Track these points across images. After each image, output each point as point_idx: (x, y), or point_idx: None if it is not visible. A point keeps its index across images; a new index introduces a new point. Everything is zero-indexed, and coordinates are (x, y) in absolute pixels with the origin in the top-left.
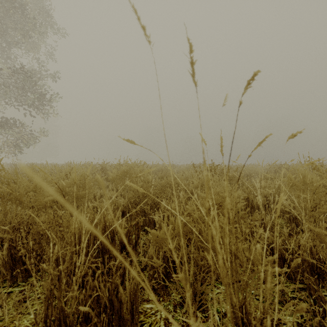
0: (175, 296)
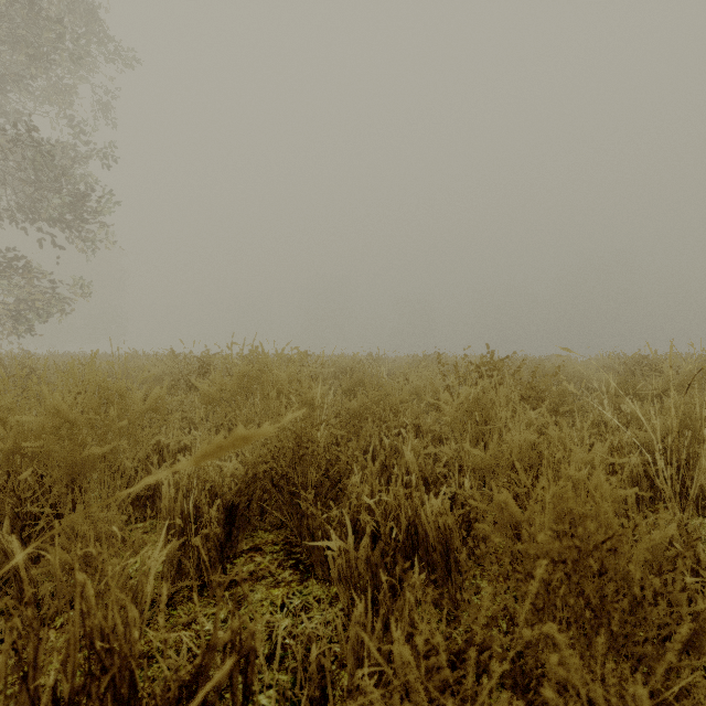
0: None
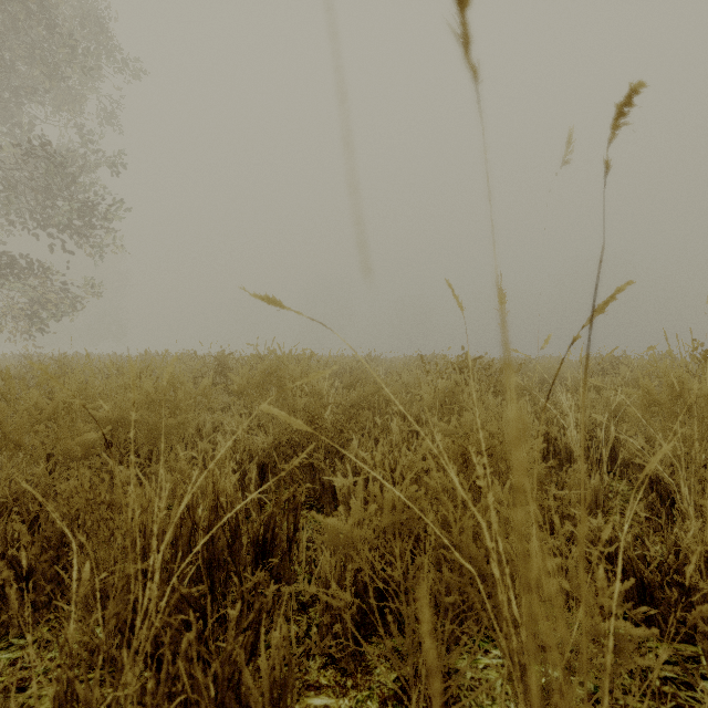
0: (383, 675)
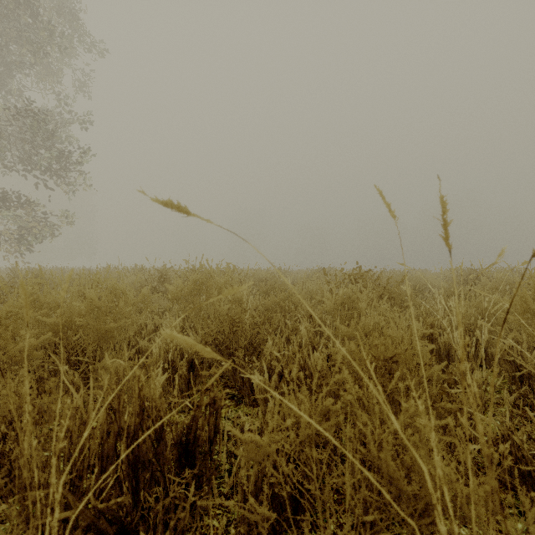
0: None
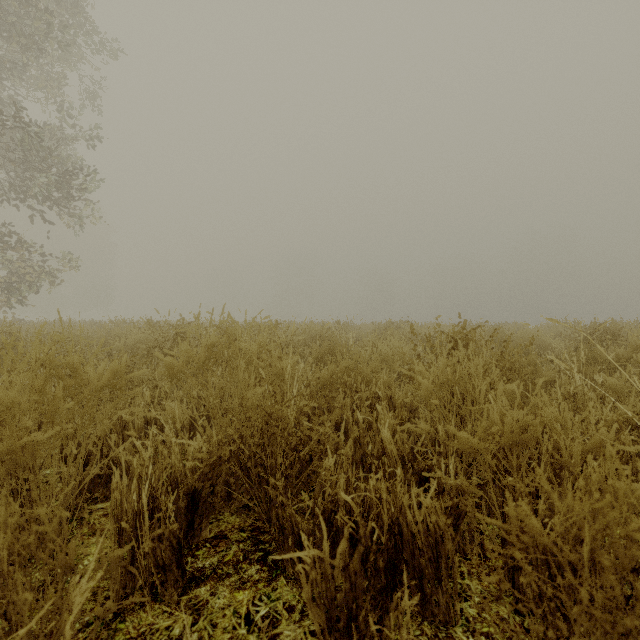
0: None
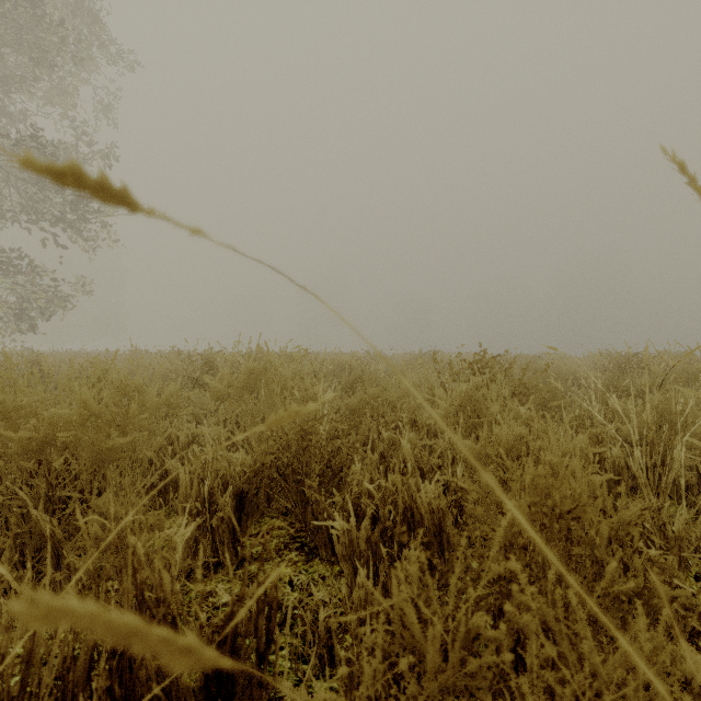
0: None
